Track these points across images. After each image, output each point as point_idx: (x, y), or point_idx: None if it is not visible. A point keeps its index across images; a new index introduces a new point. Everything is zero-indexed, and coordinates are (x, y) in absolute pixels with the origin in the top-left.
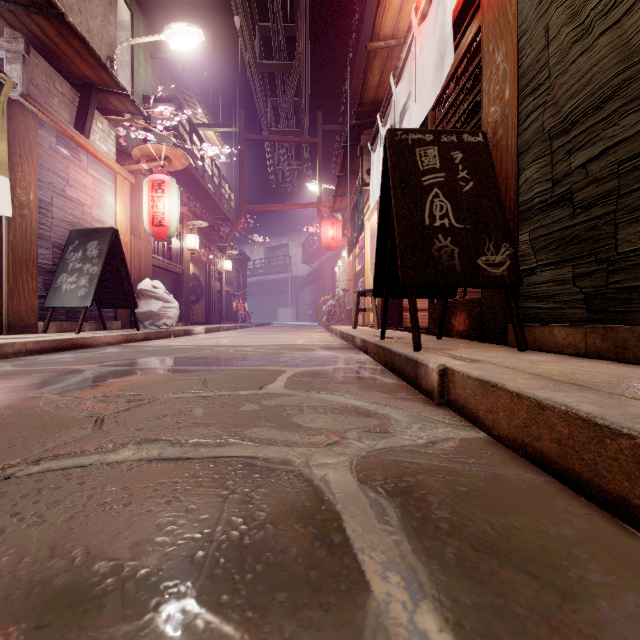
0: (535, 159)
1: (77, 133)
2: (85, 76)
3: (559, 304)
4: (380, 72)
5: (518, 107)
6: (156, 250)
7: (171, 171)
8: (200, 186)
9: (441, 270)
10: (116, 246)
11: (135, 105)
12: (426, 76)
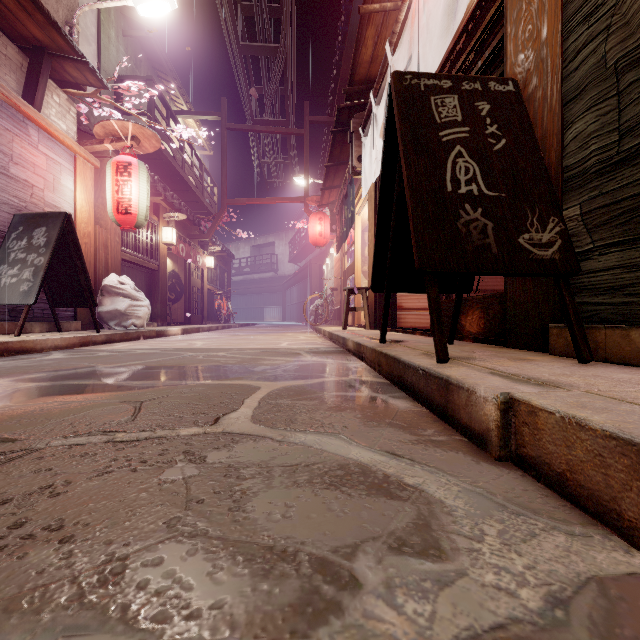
0: (592, 105)
1: (23, 102)
2: (34, 37)
3: (634, 298)
4: (374, 43)
5: (562, 44)
6: (126, 243)
7: (146, 159)
8: (179, 177)
9: (471, 251)
10: (69, 234)
11: (96, 76)
12: (432, 29)
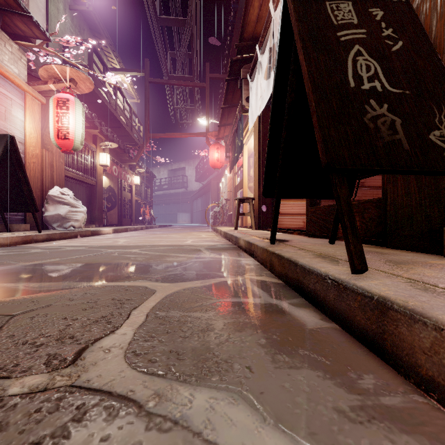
0: None
1: None
2: None
3: None
4: (259, 5)
5: None
6: (69, 164)
7: (88, 103)
8: (113, 117)
9: (382, 147)
10: (13, 152)
11: (40, 29)
12: None
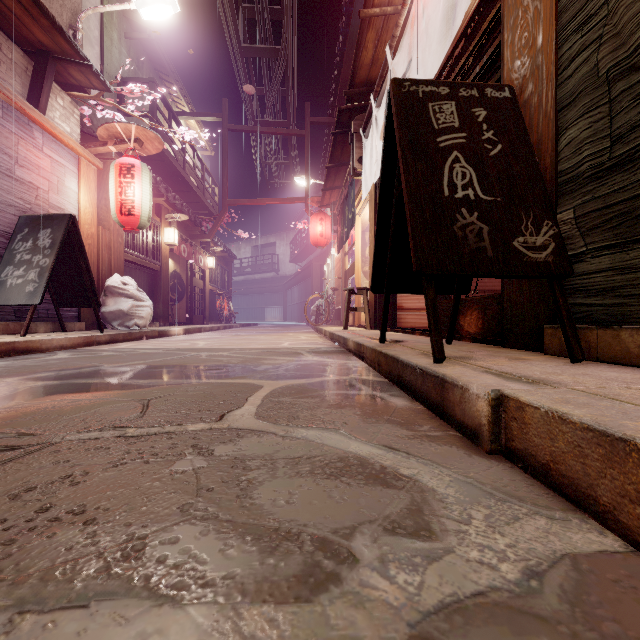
0: (585, 112)
1: (28, 105)
2: (39, 41)
3: (624, 299)
4: (374, 46)
5: (557, 52)
6: (129, 244)
7: (148, 161)
8: (181, 178)
9: (467, 254)
10: (74, 235)
11: (100, 79)
12: (431, 34)
